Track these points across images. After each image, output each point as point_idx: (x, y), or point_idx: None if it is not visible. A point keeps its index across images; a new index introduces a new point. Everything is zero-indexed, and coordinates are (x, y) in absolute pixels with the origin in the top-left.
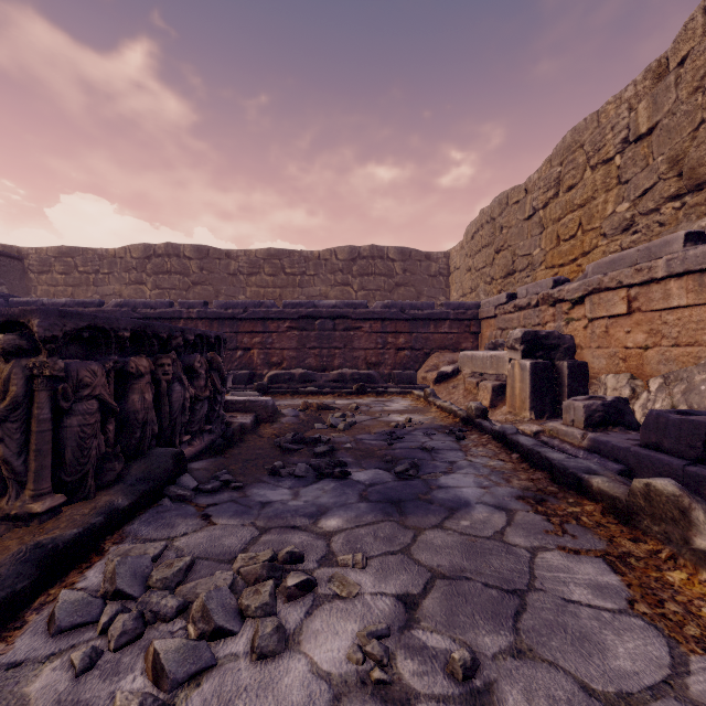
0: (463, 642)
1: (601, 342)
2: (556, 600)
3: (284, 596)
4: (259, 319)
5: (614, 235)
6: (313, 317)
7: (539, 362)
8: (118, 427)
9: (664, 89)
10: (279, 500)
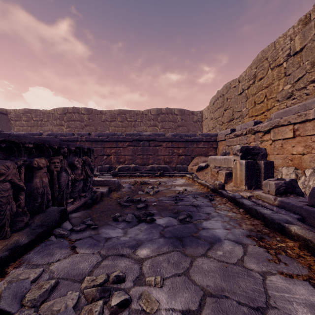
0: None
1: (279, 151)
2: None
3: (109, 311)
4: (114, 141)
5: (283, 100)
6: (139, 140)
7: (250, 161)
8: (27, 196)
9: (308, 29)
10: (116, 236)
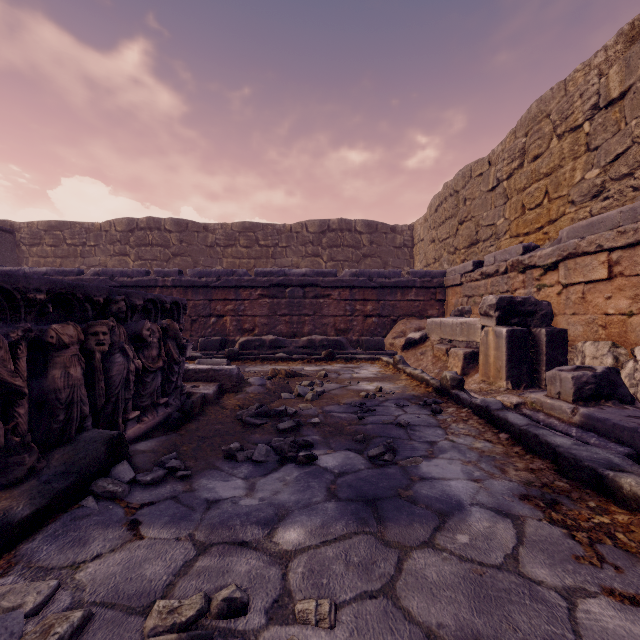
0: None
1: (577, 308)
2: None
3: None
4: (232, 287)
5: (583, 202)
6: (284, 285)
7: (516, 329)
8: (35, 409)
9: (638, 52)
10: (230, 497)
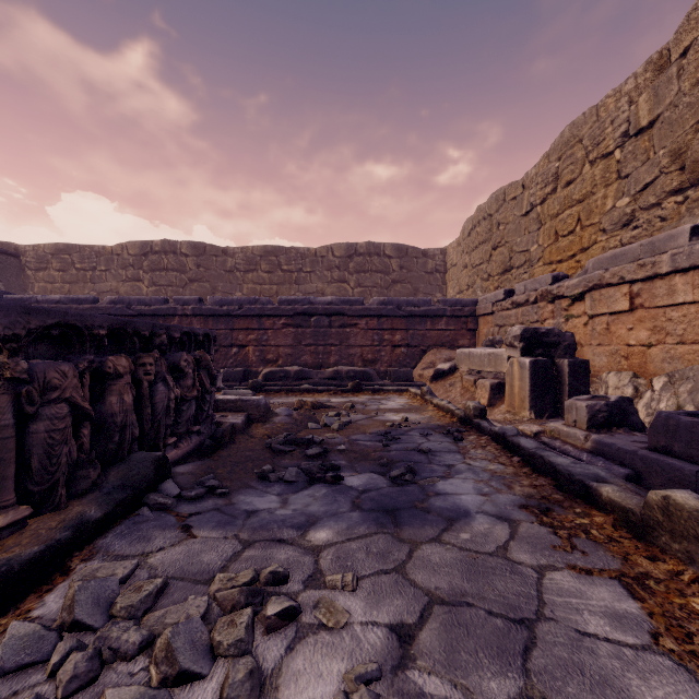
0: (466, 688)
1: (602, 339)
2: (569, 632)
3: (263, 626)
4: (255, 316)
5: (614, 230)
6: (309, 313)
7: (539, 360)
8: (95, 431)
9: (666, 81)
10: (266, 508)
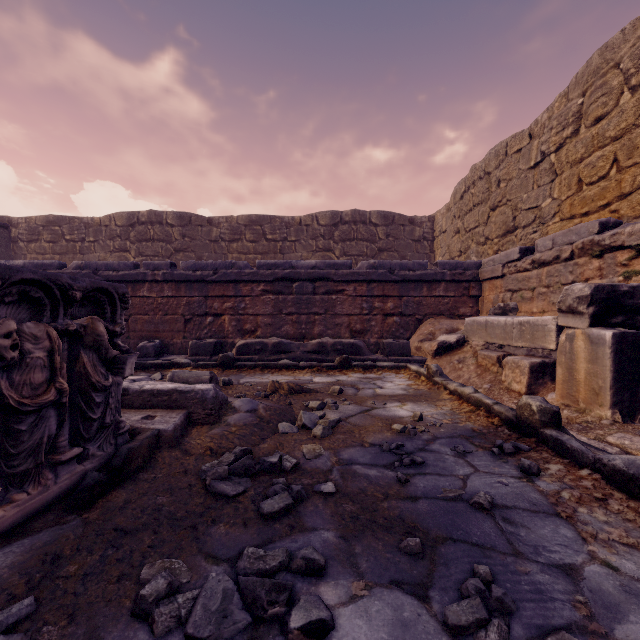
0: None
1: None
2: None
3: None
4: (231, 281)
5: None
6: (291, 279)
7: (628, 332)
8: None
9: None
10: None
